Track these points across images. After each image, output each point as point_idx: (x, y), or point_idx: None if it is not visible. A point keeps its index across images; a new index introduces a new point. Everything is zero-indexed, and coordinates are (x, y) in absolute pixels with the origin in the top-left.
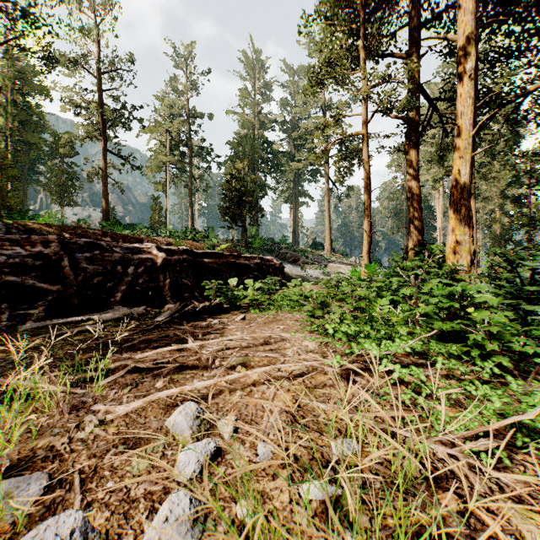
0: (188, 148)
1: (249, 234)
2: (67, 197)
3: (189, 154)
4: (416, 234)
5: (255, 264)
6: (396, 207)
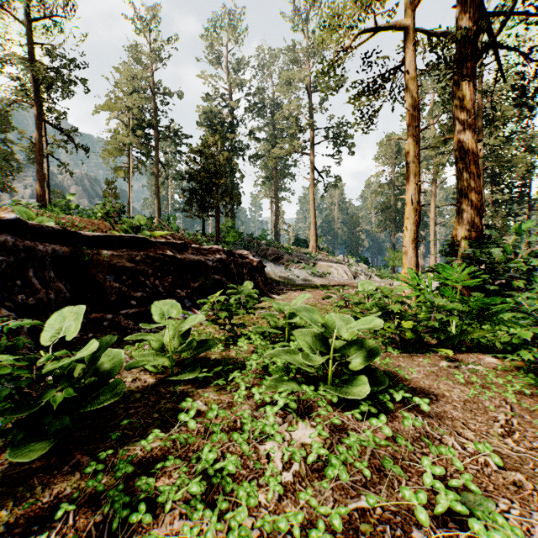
0: (154, 129)
1: (224, 229)
2: (1, 181)
3: (155, 136)
4: (472, 215)
5: (216, 261)
6: (383, 202)
